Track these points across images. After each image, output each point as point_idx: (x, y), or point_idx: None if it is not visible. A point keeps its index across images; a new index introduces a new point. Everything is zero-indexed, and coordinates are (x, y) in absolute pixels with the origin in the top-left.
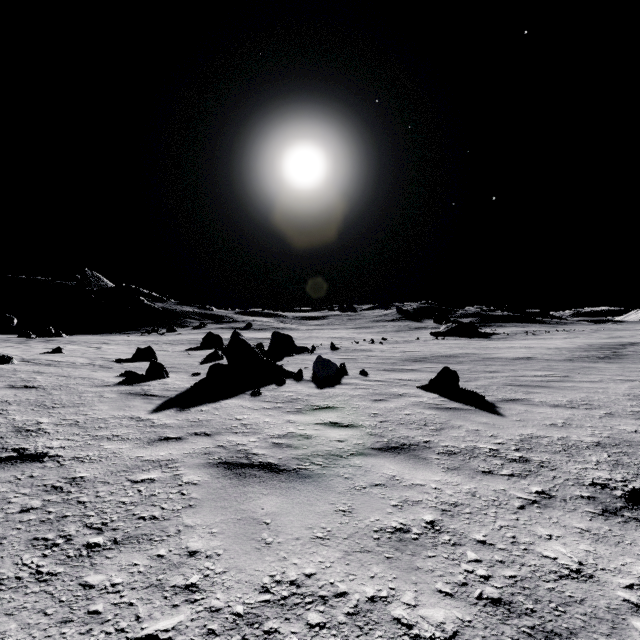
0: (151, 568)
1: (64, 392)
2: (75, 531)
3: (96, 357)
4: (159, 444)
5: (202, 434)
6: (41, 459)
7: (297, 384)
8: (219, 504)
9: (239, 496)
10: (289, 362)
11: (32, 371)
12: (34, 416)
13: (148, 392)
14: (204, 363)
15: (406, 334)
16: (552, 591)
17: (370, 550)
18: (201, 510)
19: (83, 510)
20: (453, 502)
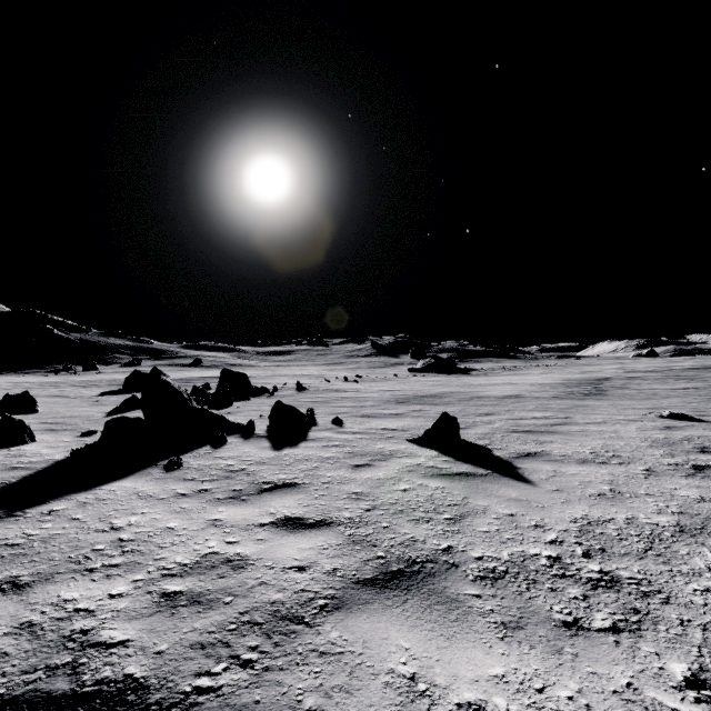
0: None
1: None
2: None
3: None
4: None
5: (5, 586)
6: None
7: (244, 443)
8: None
9: None
10: (240, 409)
11: None
12: None
13: None
14: (113, 414)
15: (382, 371)
16: None
17: None
18: None
19: None
20: None
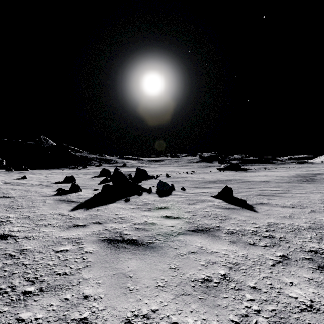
0: (60, 307)
1: (24, 200)
2: (18, 283)
3: (44, 181)
4: (73, 229)
5: (97, 223)
6: (5, 238)
7: (148, 195)
8: (103, 265)
9: (115, 260)
10: (144, 183)
11: (9, 188)
12: (6, 213)
13: (69, 199)
14: (100, 184)
15: (204, 169)
16: (298, 320)
17: (190, 293)
18: (93, 269)
19: (25, 269)
20: (235, 262)
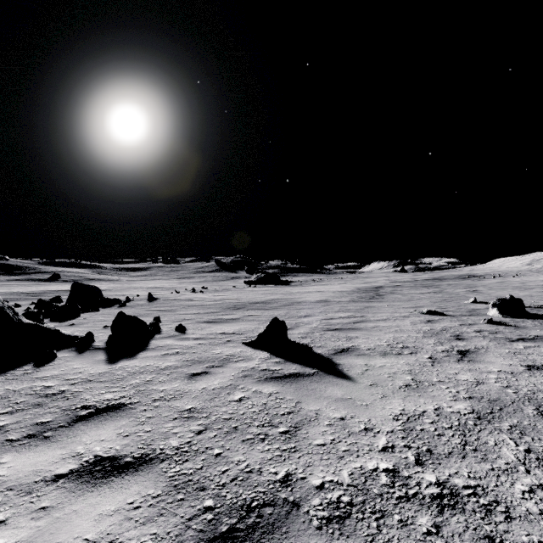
0: None
1: None
2: None
3: None
4: None
5: None
6: None
7: (76, 358)
8: None
9: None
10: (86, 320)
11: None
12: None
13: None
14: None
15: (224, 283)
16: None
17: None
18: None
19: None
20: None
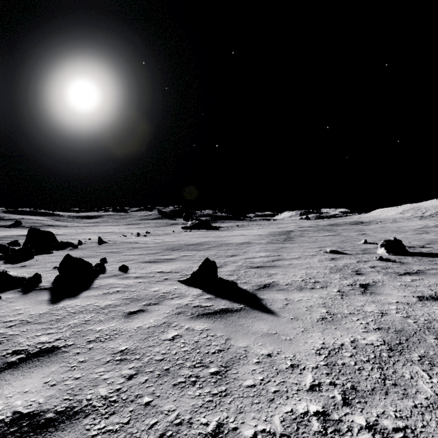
0: None
1: None
2: None
3: None
4: None
5: None
6: None
7: (19, 299)
8: None
9: None
10: (38, 261)
11: None
12: None
13: None
14: None
15: (165, 228)
16: None
17: None
18: None
19: None
20: None
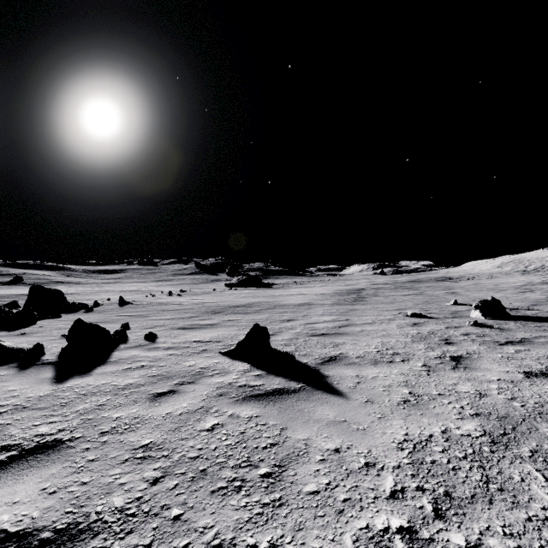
0: None
1: None
2: None
3: None
4: None
5: None
6: None
7: (14, 377)
8: None
9: None
10: (42, 328)
11: None
12: None
13: None
14: None
15: (204, 286)
16: None
17: None
18: None
19: None
20: None
